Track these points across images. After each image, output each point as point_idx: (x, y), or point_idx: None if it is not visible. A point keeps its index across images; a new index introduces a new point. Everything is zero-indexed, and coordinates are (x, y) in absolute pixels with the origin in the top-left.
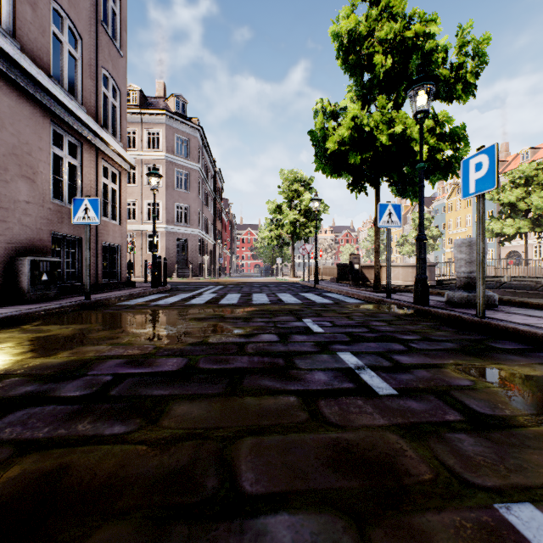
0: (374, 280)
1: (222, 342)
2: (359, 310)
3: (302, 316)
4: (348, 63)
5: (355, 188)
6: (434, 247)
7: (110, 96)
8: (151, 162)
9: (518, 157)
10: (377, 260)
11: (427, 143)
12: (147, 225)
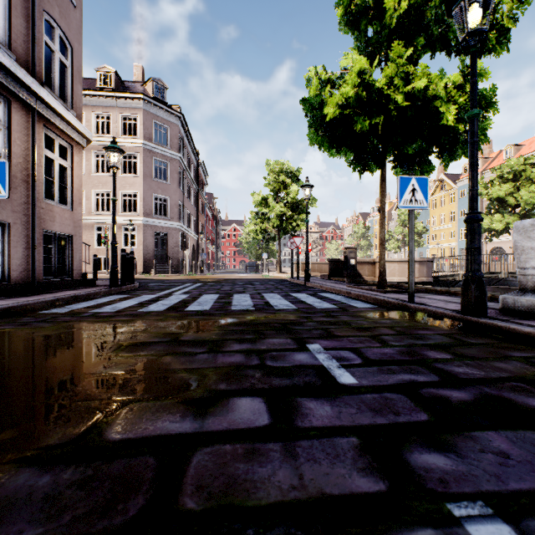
0: (379, 277)
1: (133, 438)
2: (381, 321)
3: (304, 337)
4: (350, 12)
5: (359, 166)
6: (420, 243)
7: (57, 50)
8: (127, 150)
9: (501, 154)
10: (382, 253)
11: (454, 104)
12: (122, 217)
